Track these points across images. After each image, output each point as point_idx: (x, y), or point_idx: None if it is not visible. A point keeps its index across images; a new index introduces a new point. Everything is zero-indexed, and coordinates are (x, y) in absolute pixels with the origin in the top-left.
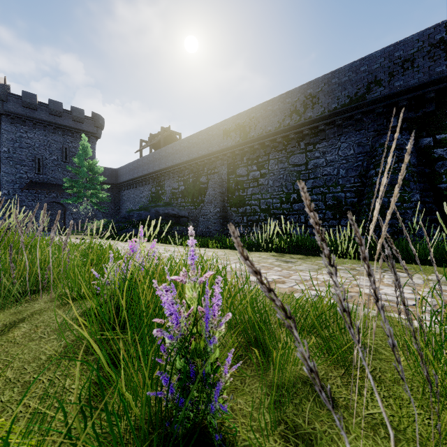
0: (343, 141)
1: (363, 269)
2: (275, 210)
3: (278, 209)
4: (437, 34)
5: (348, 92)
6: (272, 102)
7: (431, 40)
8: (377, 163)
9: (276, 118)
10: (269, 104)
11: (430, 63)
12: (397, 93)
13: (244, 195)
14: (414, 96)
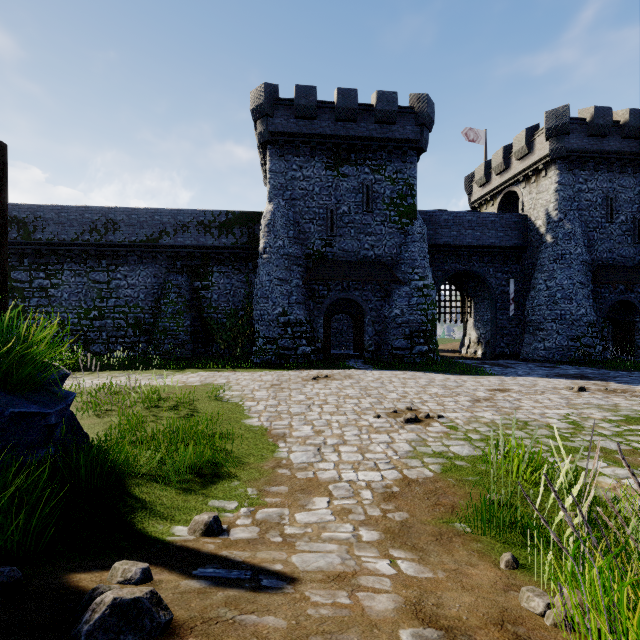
0: (143, 270)
1: (120, 375)
2: (72, 326)
3: (76, 325)
4: (201, 217)
5: (146, 231)
6: (67, 209)
7: (198, 219)
8: (165, 295)
9: (73, 228)
10: (64, 210)
11: (197, 234)
12: (180, 246)
13: (24, 305)
14: (189, 252)
